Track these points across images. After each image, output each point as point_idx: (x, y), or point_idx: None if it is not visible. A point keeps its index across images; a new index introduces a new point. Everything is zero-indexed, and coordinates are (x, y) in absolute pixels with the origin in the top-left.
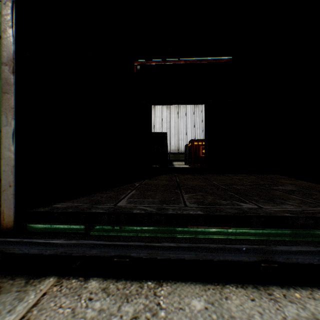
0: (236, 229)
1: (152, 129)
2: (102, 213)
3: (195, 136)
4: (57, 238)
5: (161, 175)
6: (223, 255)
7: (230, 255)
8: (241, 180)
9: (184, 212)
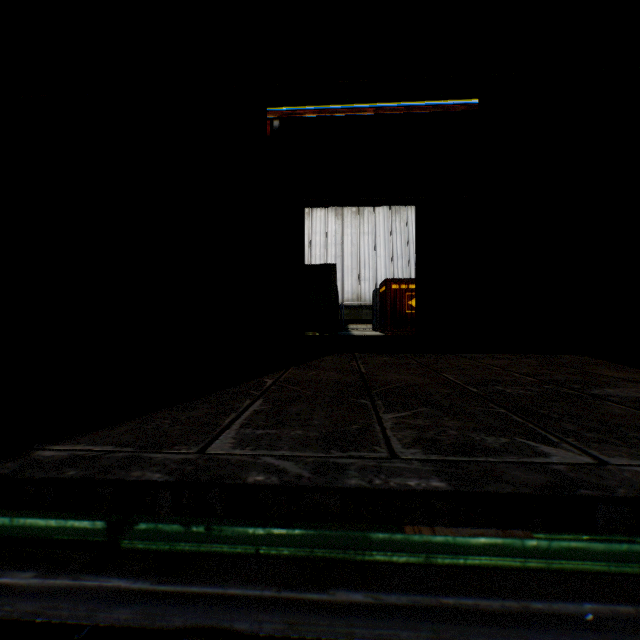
0: (550, 540)
1: (307, 258)
2: (158, 484)
3: (394, 273)
4: (18, 567)
5: (325, 356)
6: (522, 636)
7: (543, 636)
8: (506, 369)
9: (392, 483)
